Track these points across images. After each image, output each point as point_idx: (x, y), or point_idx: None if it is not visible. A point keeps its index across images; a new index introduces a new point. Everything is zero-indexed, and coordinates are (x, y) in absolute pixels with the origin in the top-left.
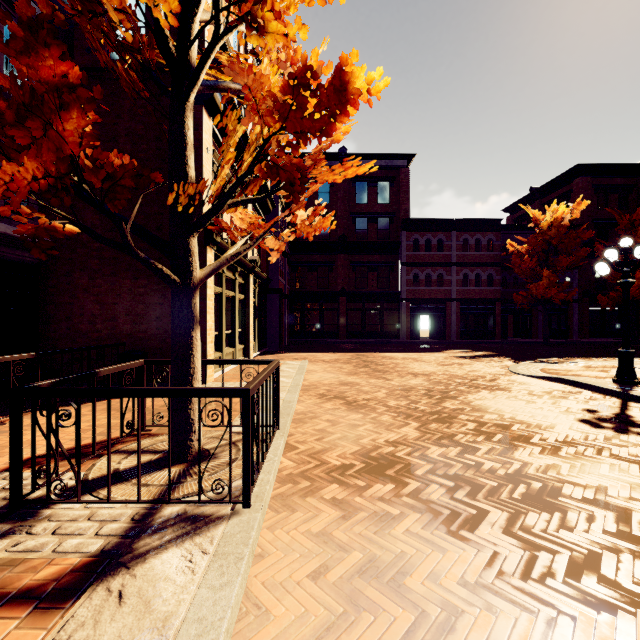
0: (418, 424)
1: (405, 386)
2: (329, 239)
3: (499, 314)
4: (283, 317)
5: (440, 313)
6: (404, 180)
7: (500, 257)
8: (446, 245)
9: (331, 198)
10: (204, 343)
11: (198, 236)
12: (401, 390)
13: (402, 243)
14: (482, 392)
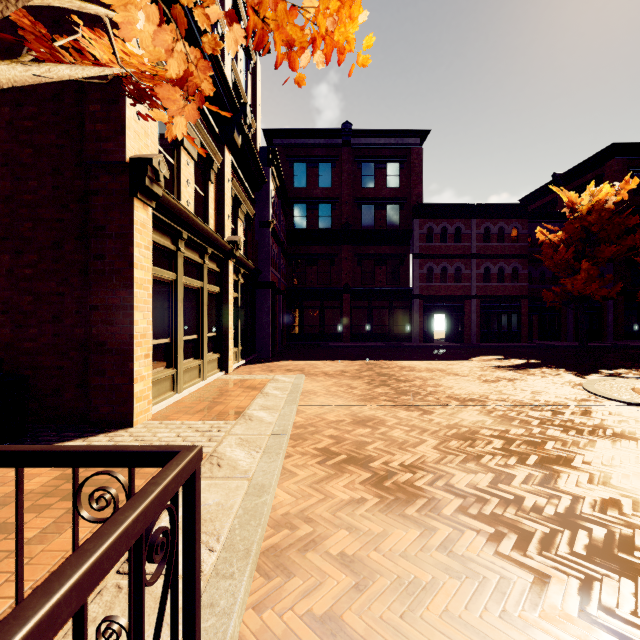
0: (569, 581)
1: (459, 427)
2: (331, 228)
3: (525, 313)
4: (277, 317)
5: (458, 312)
6: (416, 160)
7: (526, 248)
8: (465, 234)
9: (333, 181)
10: (129, 359)
11: (119, 181)
12: (458, 438)
13: (414, 232)
14: (599, 444)
